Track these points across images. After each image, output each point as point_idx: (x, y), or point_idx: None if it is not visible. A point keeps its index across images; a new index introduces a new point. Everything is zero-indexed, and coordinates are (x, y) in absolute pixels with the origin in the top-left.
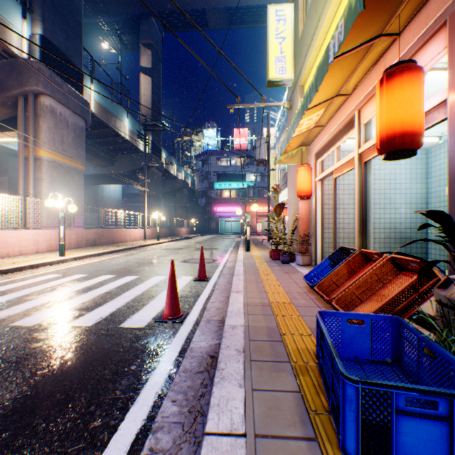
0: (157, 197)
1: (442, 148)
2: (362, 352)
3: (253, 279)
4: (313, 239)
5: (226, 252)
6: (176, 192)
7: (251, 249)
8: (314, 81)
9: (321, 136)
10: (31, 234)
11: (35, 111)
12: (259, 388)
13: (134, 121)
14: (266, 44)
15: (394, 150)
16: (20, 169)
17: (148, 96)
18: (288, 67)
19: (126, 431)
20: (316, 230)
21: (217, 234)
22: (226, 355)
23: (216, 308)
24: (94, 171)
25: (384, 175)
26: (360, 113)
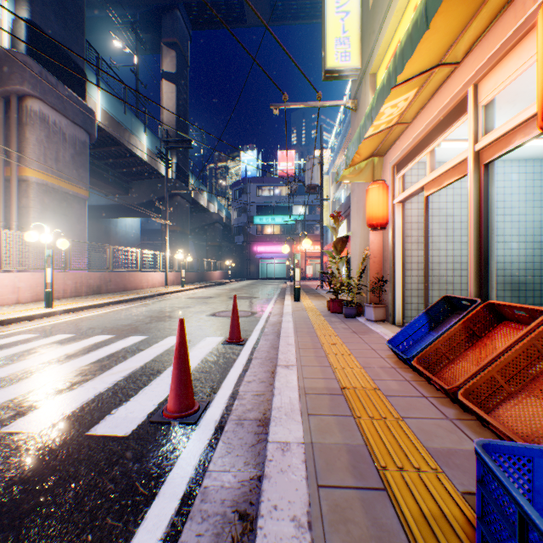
0: (183, 233)
1: None
2: None
3: (309, 344)
4: (391, 284)
5: (269, 302)
6: (207, 228)
7: (301, 298)
8: (421, 12)
9: (404, 139)
10: (9, 279)
11: (19, 119)
12: None
13: (153, 138)
14: (324, 20)
15: None
16: (0, 194)
17: (172, 108)
18: (354, 51)
19: None
20: (394, 272)
21: (258, 280)
22: (271, 542)
23: (254, 393)
24: (104, 201)
25: None
26: (478, 88)
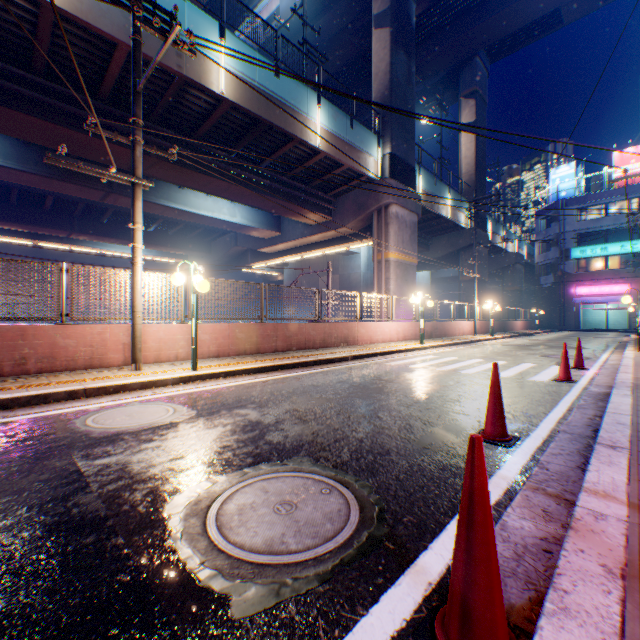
0: (480, 281)
1: None
2: None
3: None
4: None
5: (601, 352)
6: (503, 270)
7: None
8: None
9: None
10: (394, 326)
11: (384, 221)
12: (639, 392)
13: (454, 195)
14: None
15: None
16: (374, 272)
17: (470, 157)
18: None
19: (567, 398)
20: None
21: (577, 331)
22: (618, 386)
23: (602, 381)
24: None
25: None
26: None
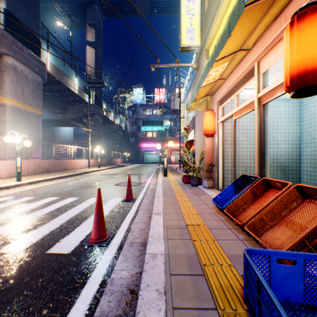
0: (99, 136)
1: (313, 99)
2: (293, 294)
3: (170, 201)
4: (216, 167)
5: (149, 177)
6: (113, 133)
7: (167, 175)
8: (227, 27)
9: (223, 87)
10: None
11: None
12: None
13: (81, 80)
14: (180, 18)
15: (305, 86)
16: None
17: (93, 62)
18: (196, 36)
19: None
20: (218, 161)
21: (143, 163)
22: (146, 301)
23: (139, 229)
24: (51, 117)
25: (269, 118)
26: (259, 64)
